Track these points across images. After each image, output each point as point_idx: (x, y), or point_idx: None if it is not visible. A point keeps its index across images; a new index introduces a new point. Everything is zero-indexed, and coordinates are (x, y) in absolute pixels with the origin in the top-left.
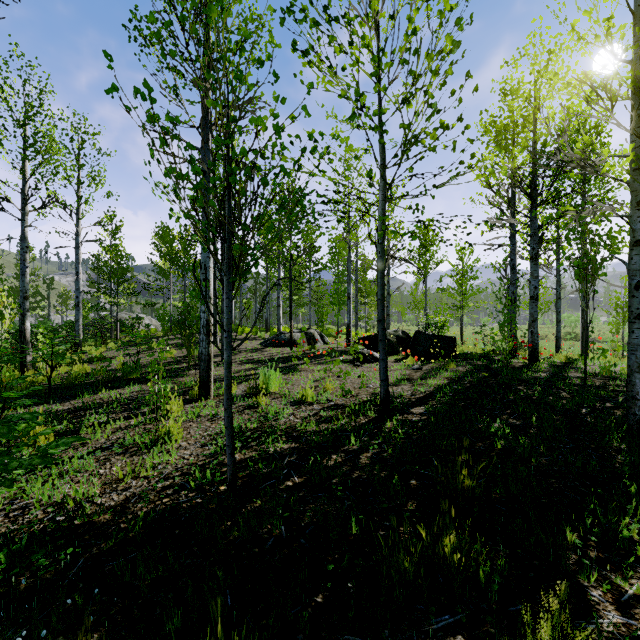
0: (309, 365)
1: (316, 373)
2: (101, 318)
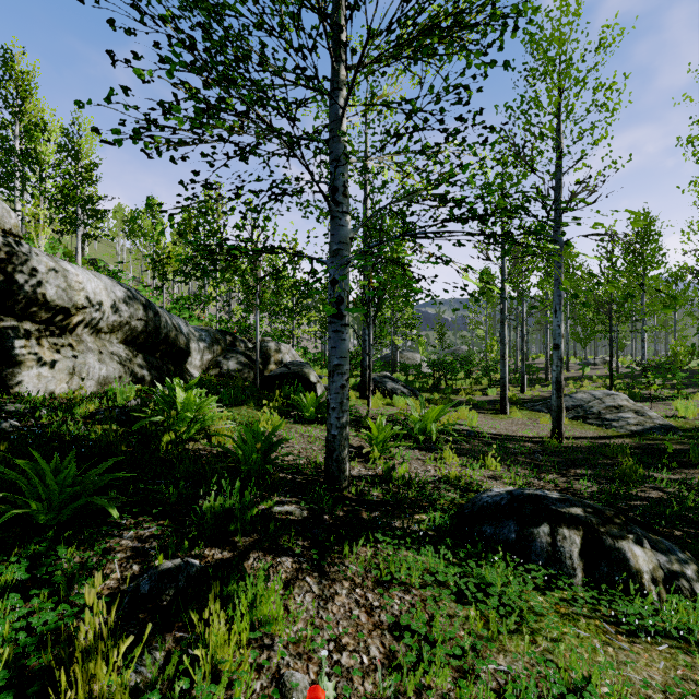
0: (601, 369)
1: (603, 371)
2: (454, 350)
